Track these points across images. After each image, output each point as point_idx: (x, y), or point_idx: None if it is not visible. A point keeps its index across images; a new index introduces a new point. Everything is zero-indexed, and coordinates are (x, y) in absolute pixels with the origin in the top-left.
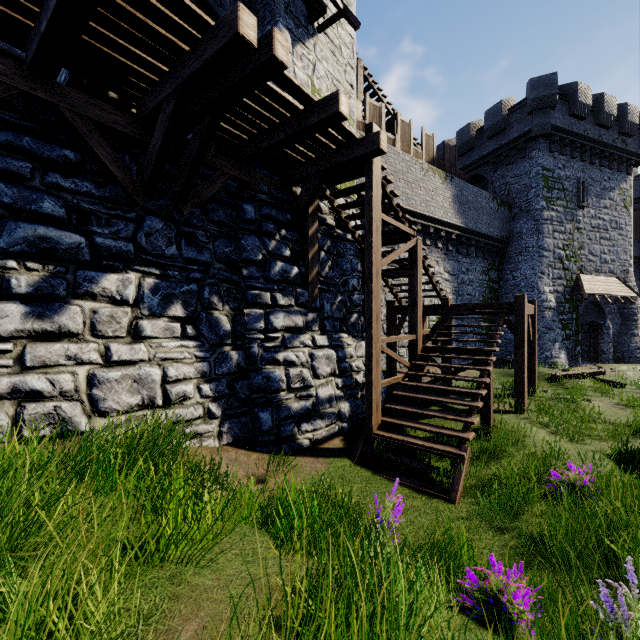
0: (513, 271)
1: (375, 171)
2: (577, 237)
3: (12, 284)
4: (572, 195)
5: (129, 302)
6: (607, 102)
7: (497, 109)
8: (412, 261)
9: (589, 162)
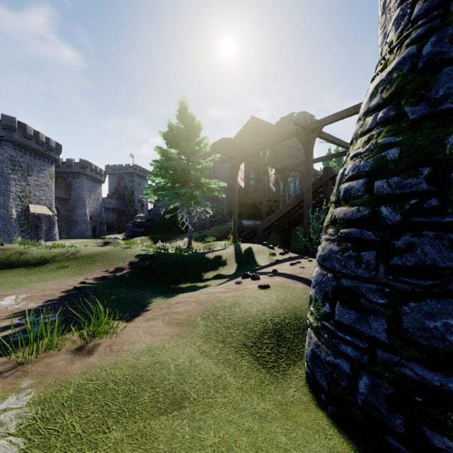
0: None
1: None
2: (28, 188)
3: None
4: (26, 170)
5: None
6: (41, 136)
7: None
8: None
9: (34, 157)
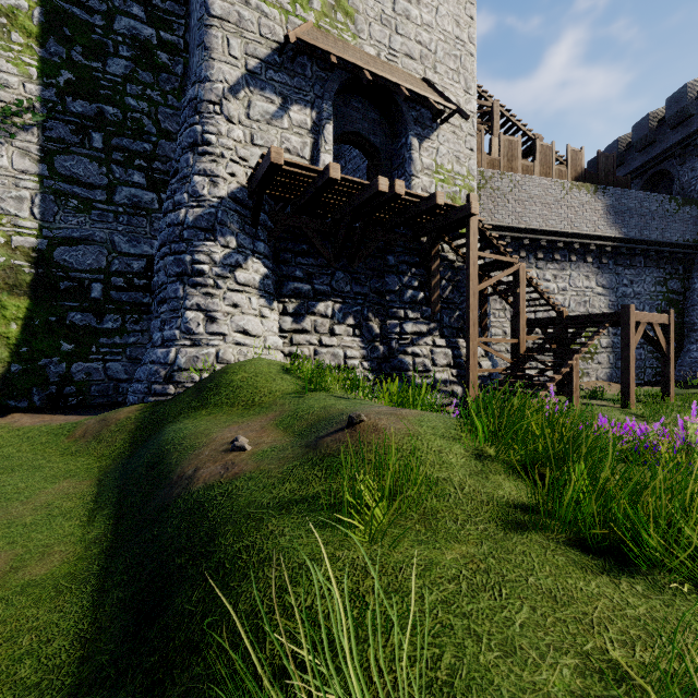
0: None
1: (472, 225)
2: None
3: (287, 309)
4: None
5: (329, 316)
6: None
7: (681, 94)
8: (516, 282)
9: None
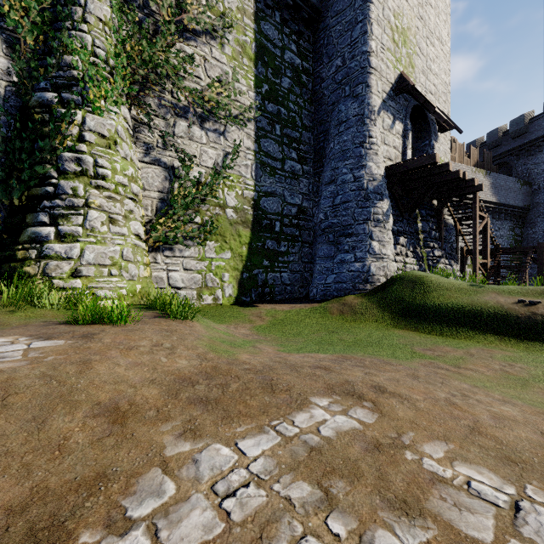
0: (533, 228)
1: (477, 196)
2: None
3: None
4: None
5: (405, 246)
6: None
7: (520, 120)
8: (485, 228)
9: None
